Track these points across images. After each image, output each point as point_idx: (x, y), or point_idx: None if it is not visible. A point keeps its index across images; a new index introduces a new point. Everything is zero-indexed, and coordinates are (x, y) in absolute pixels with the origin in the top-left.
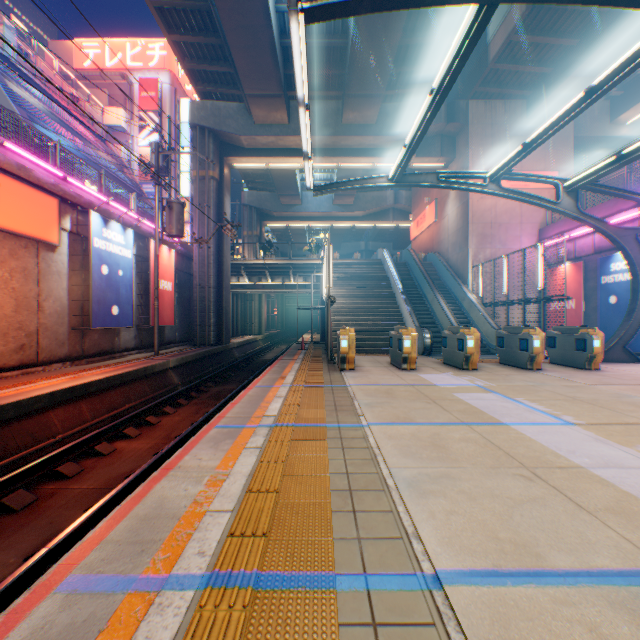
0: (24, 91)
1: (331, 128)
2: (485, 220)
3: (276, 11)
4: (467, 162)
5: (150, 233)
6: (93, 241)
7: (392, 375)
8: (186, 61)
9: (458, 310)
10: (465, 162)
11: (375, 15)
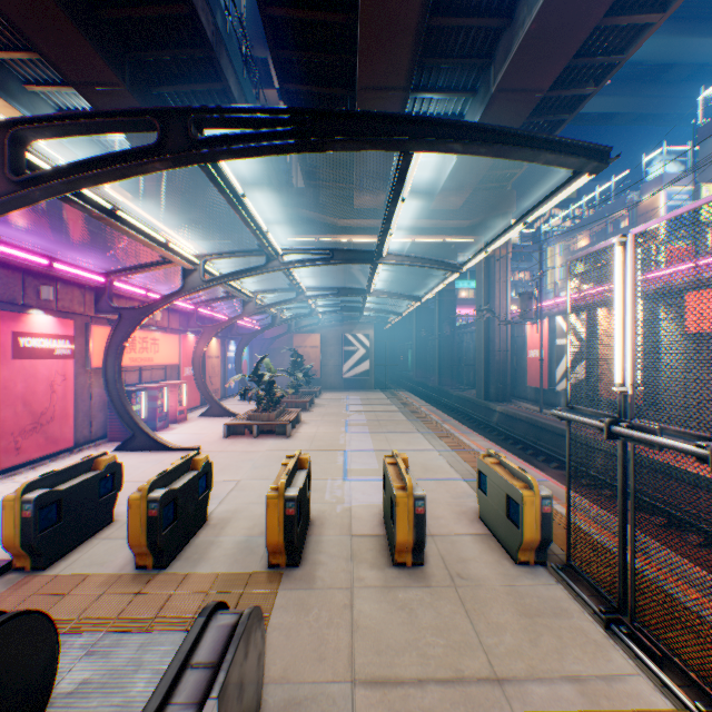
0: None
1: None
2: None
3: None
4: None
5: None
6: None
7: None
8: None
9: None
10: None
11: None
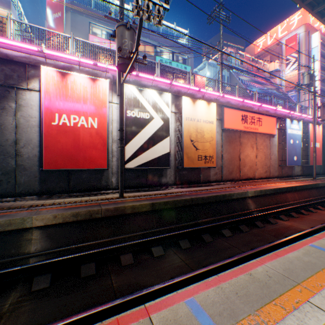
0: (242, 77)
1: None
2: None
3: None
4: None
5: (306, 120)
6: (286, 131)
7: None
8: None
9: None
10: None
11: None
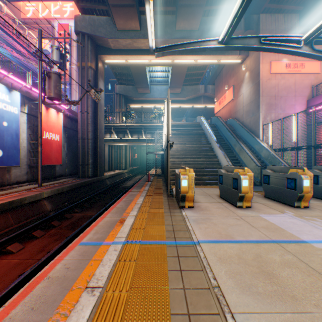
0: None
1: (168, 33)
2: (271, 94)
3: None
4: (259, 55)
5: None
6: None
7: (236, 217)
8: None
9: (253, 154)
10: (257, 56)
11: None
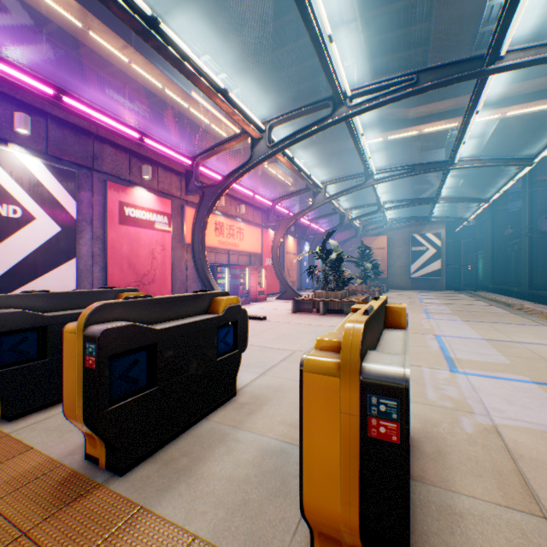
0: None
1: None
2: None
3: None
4: None
5: None
6: None
7: None
8: None
9: None
10: None
11: None
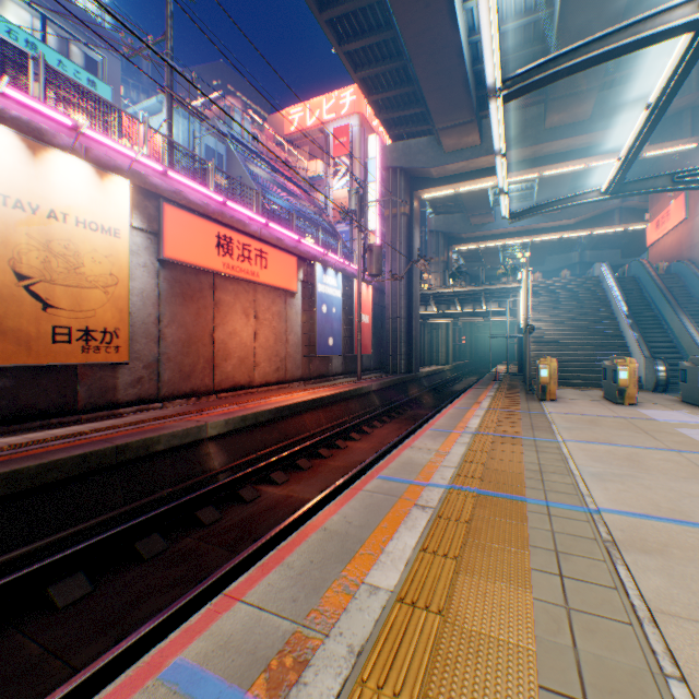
0: (257, 168)
1: (529, 138)
2: None
3: (468, 44)
4: None
5: (352, 274)
6: (317, 287)
7: (601, 408)
8: (381, 114)
9: None
10: None
11: (583, 12)
